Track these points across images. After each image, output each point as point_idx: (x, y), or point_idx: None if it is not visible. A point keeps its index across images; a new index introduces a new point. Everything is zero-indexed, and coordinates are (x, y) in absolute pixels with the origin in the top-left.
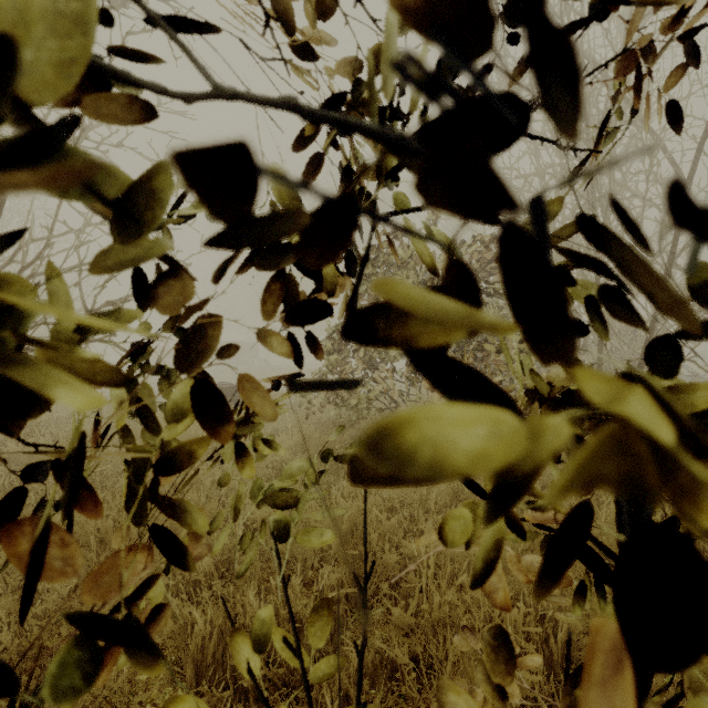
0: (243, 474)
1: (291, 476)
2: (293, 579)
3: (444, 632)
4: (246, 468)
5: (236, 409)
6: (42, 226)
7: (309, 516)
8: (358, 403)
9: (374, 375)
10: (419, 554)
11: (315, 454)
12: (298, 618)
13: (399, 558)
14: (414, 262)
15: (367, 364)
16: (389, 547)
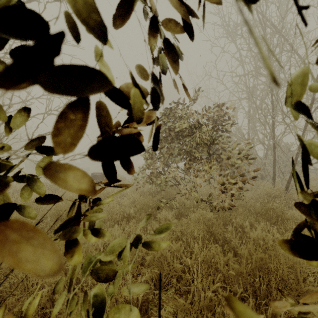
0: (69, 261)
1: (112, 251)
2: (127, 276)
3: (206, 312)
4: (71, 256)
5: (72, 206)
6: (7, 98)
7: (120, 291)
8: (161, 182)
9: (168, 170)
10: (192, 264)
11: (140, 208)
12: (128, 301)
13: (181, 266)
14: (187, 116)
15: (165, 164)
16: (176, 257)
